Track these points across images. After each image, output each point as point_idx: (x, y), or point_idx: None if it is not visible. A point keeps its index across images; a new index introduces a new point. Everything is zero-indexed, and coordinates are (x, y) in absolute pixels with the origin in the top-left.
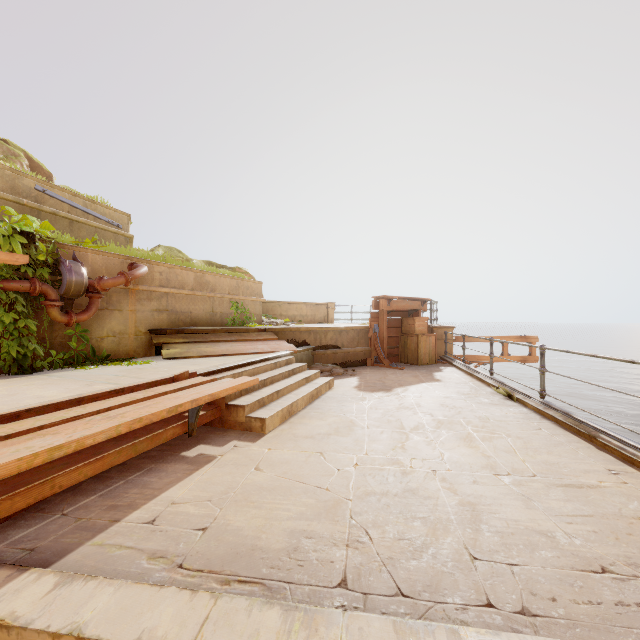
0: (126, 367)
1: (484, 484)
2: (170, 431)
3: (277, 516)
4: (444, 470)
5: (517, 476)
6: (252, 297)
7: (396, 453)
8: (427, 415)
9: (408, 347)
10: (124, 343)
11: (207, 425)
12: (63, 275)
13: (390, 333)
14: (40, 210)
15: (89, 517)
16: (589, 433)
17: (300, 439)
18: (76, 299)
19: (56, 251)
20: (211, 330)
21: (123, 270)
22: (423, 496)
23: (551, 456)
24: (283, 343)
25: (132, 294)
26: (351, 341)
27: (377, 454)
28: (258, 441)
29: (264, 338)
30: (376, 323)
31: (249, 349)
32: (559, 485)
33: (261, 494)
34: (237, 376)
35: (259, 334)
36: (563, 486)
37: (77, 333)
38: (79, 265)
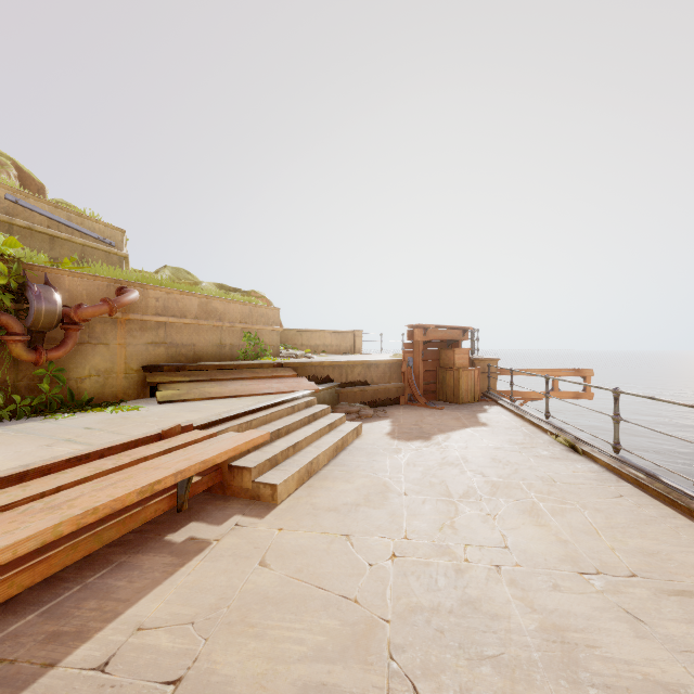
0: (109, 415)
1: (569, 591)
2: (151, 508)
3: (285, 654)
4: (511, 565)
5: (610, 576)
6: (268, 326)
7: (445, 536)
8: (477, 475)
9: (447, 383)
10: (111, 383)
11: (205, 491)
12: (30, 303)
13: (426, 367)
14: (12, 224)
15: (14, 657)
16: (688, 505)
17: (321, 513)
18: (49, 332)
19: (22, 273)
20: (218, 366)
21: (110, 296)
22: (489, 614)
23: (646, 541)
24: (303, 381)
25: (121, 324)
26: (382, 376)
27: (420, 538)
28: (267, 516)
29: (280, 375)
30: (410, 355)
31: (262, 389)
32: (671, 592)
33: (265, 610)
34: (245, 426)
35: (275, 370)
36: (676, 594)
37: (50, 373)
38: (51, 290)
